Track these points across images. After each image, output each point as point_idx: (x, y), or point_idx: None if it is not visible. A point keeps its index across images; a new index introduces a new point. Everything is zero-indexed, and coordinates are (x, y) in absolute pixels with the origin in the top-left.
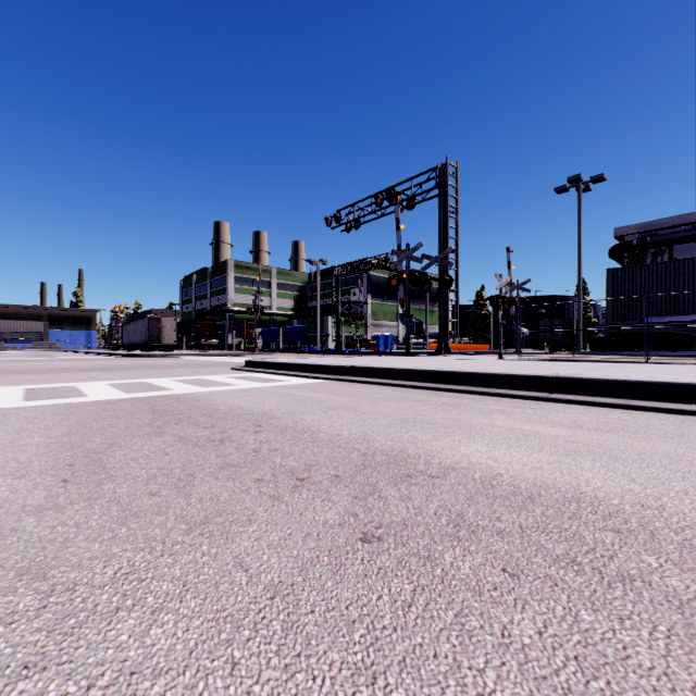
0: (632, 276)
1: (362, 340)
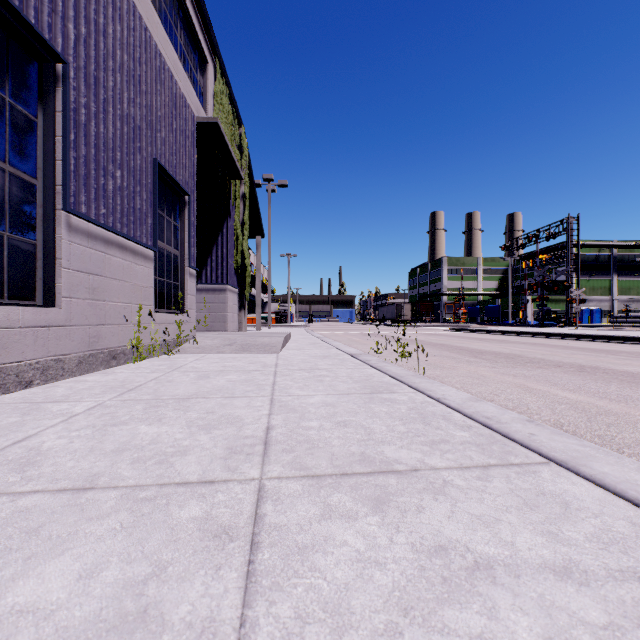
0: None
1: (562, 315)
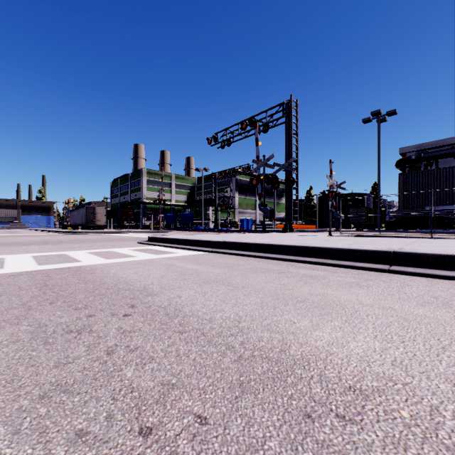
0: (416, 178)
1: (232, 222)
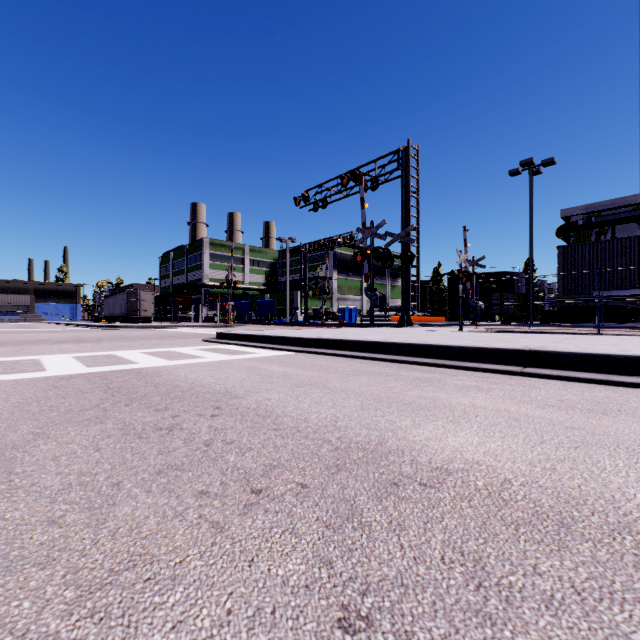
0: (581, 253)
1: (328, 313)
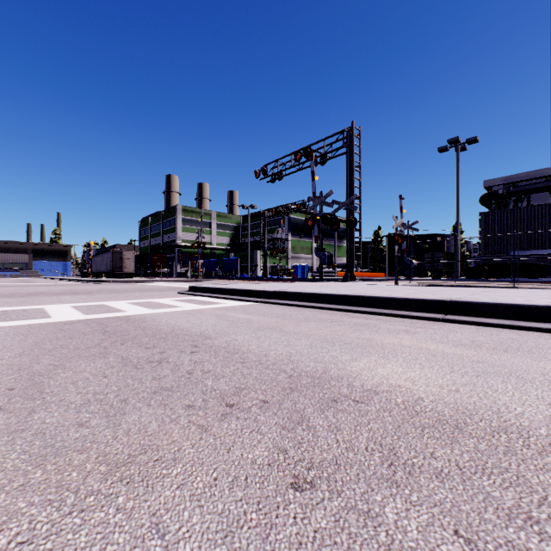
0: (500, 218)
1: (284, 269)
